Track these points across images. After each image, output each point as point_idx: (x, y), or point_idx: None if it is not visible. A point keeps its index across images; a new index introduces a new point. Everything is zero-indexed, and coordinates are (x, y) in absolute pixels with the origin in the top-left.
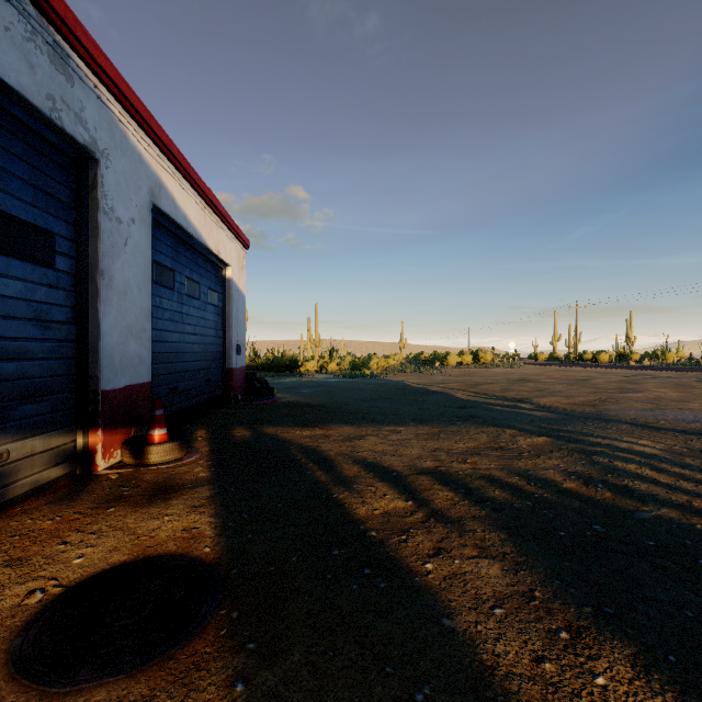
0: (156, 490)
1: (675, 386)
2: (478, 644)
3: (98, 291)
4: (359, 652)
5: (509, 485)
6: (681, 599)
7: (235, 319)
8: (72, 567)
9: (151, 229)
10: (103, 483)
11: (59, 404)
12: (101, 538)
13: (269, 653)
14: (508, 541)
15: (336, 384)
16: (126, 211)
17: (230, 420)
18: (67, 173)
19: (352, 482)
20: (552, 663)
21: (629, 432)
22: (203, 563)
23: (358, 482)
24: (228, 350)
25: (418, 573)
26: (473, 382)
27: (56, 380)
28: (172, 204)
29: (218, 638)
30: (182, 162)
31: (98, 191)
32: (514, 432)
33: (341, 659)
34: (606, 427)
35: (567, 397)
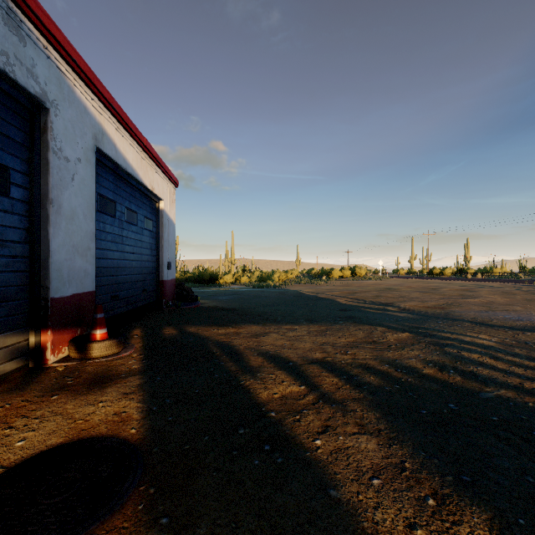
0: (95, 380)
1: (501, 293)
2: (360, 513)
3: (48, 216)
4: (258, 523)
5: (381, 372)
6: (523, 466)
7: (166, 242)
8: (14, 449)
9: (96, 168)
10: (51, 374)
11: (14, 309)
12: (43, 422)
13: (179, 526)
14: (382, 419)
15: (247, 292)
16: (73, 151)
17: (161, 321)
18: (21, 119)
19: (257, 371)
20: (422, 529)
21: (470, 329)
22: (129, 443)
23: (261, 370)
24: (161, 266)
25: (309, 448)
26: (351, 290)
27: (11, 289)
28: (113, 148)
29: (136, 513)
30: (122, 115)
31: (48, 134)
32: (384, 329)
33: (242, 531)
34: (453, 324)
35: (422, 302)
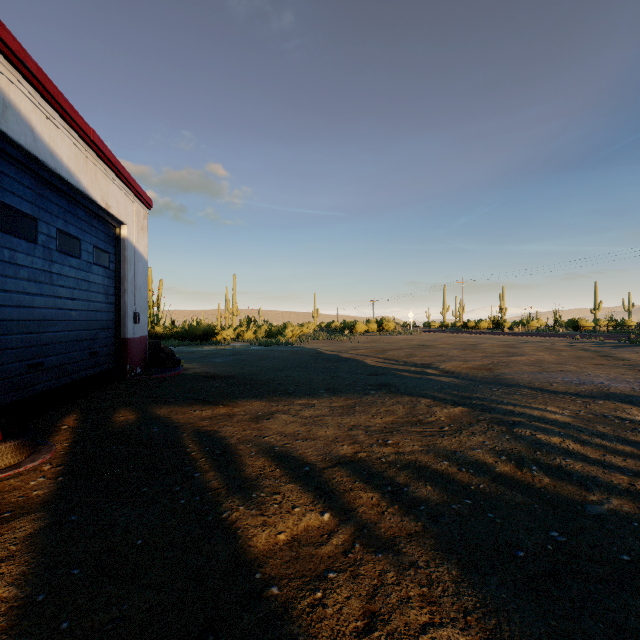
0: None
1: (546, 350)
2: None
3: None
4: None
5: (440, 474)
6: None
7: (132, 284)
8: None
9: None
10: None
11: None
12: None
13: None
14: (463, 581)
15: (250, 352)
16: None
17: (117, 400)
18: None
19: (252, 487)
20: None
21: (533, 397)
22: None
23: (259, 486)
24: (123, 318)
25: None
26: (380, 348)
27: None
28: (29, 133)
29: None
30: (45, 84)
31: None
32: (429, 402)
33: None
34: (510, 392)
35: (465, 362)
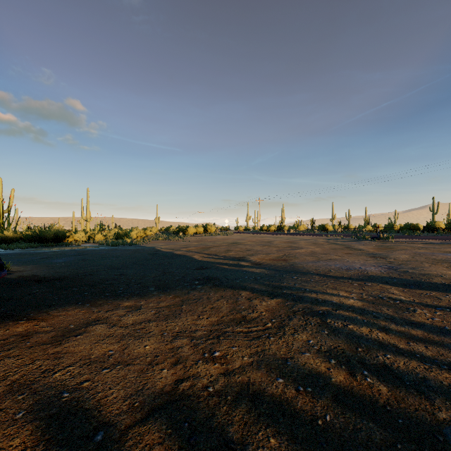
0: None
1: (314, 244)
2: None
3: None
4: None
5: (279, 404)
6: None
7: None
8: None
9: None
10: None
11: None
12: None
13: None
14: None
15: (95, 252)
16: None
17: None
18: None
19: None
20: None
21: (325, 284)
22: None
23: None
24: None
25: None
26: (205, 245)
27: None
28: None
29: None
30: None
31: None
32: (249, 294)
33: None
34: (307, 279)
35: (267, 254)
